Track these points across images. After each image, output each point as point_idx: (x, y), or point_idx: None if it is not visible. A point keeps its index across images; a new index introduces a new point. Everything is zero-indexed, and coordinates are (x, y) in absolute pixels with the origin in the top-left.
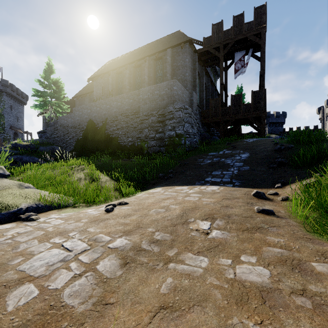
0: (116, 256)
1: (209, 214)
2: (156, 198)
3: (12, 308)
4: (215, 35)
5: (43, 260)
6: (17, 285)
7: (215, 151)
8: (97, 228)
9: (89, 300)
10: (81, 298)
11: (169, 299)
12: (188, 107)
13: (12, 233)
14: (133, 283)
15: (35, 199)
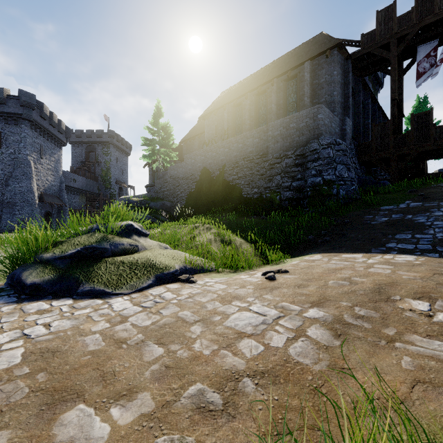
0: (321, 326)
1: (421, 293)
2: (323, 267)
3: (249, 355)
4: (382, 26)
5: (243, 320)
6: (238, 338)
7: (391, 204)
8: (273, 296)
9: (320, 362)
10: (310, 358)
11: (422, 375)
12: (341, 142)
13: (186, 293)
14: (361, 355)
15: (181, 260)
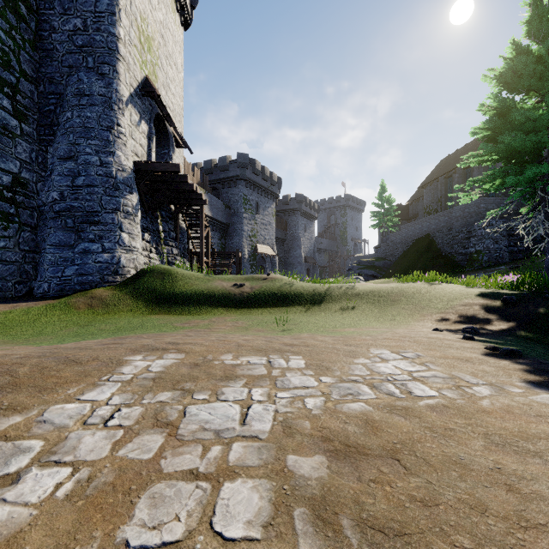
0: None
1: None
2: None
3: None
4: None
5: None
6: None
7: (495, 267)
8: None
9: None
10: None
11: None
12: (496, 222)
13: None
14: None
15: None
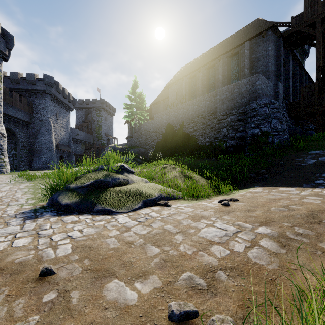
0: (270, 239)
1: None
2: (265, 197)
3: (220, 256)
4: (308, 9)
5: (211, 233)
6: (209, 245)
7: (318, 149)
8: (230, 217)
9: (272, 263)
10: (264, 261)
11: None
12: (275, 101)
13: (166, 213)
14: (303, 260)
15: (158, 190)
